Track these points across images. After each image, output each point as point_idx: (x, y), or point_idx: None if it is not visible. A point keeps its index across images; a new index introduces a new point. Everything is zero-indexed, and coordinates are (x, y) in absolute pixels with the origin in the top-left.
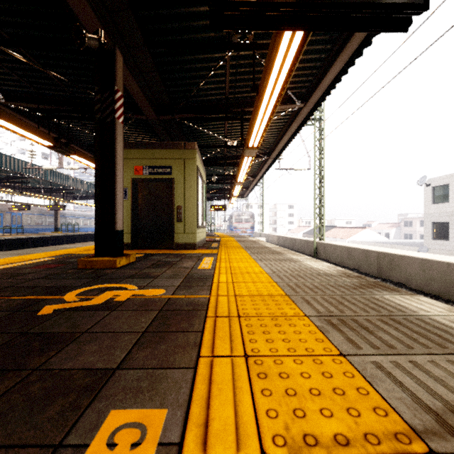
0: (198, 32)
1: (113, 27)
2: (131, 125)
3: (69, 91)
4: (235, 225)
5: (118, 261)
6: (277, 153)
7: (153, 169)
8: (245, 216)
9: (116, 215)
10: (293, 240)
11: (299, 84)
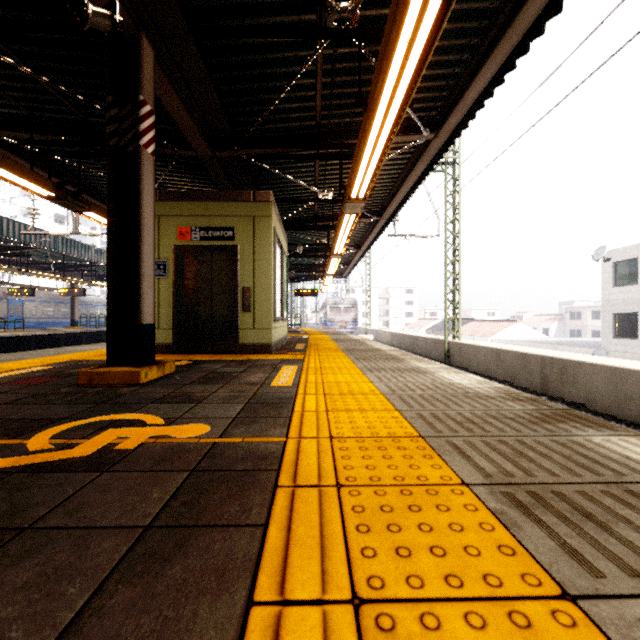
0: (273, 14)
1: (137, 1)
2: (176, 167)
3: (77, 112)
4: (331, 318)
5: (144, 373)
6: (392, 211)
7: (207, 231)
8: (345, 305)
9: (142, 299)
10: (414, 338)
11: (428, 102)
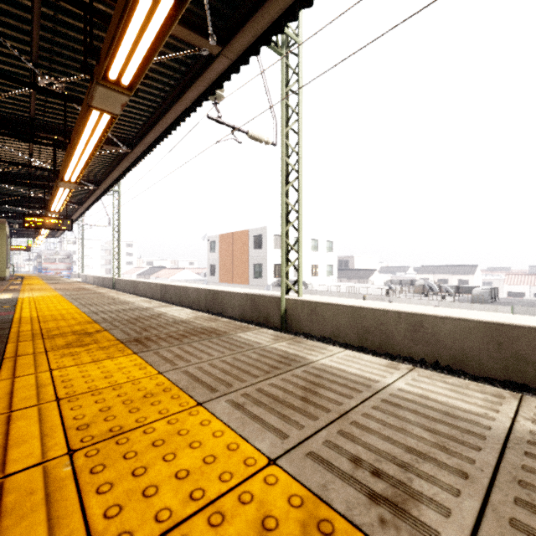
0: (13, 186)
1: None
2: None
3: None
4: (46, 266)
5: None
6: (76, 218)
7: None
8: (60, 256)
9: None
10: (103, 278)
11: (76, 198)
